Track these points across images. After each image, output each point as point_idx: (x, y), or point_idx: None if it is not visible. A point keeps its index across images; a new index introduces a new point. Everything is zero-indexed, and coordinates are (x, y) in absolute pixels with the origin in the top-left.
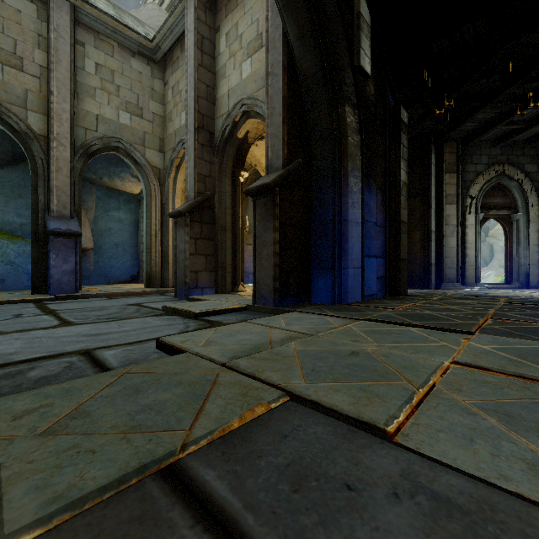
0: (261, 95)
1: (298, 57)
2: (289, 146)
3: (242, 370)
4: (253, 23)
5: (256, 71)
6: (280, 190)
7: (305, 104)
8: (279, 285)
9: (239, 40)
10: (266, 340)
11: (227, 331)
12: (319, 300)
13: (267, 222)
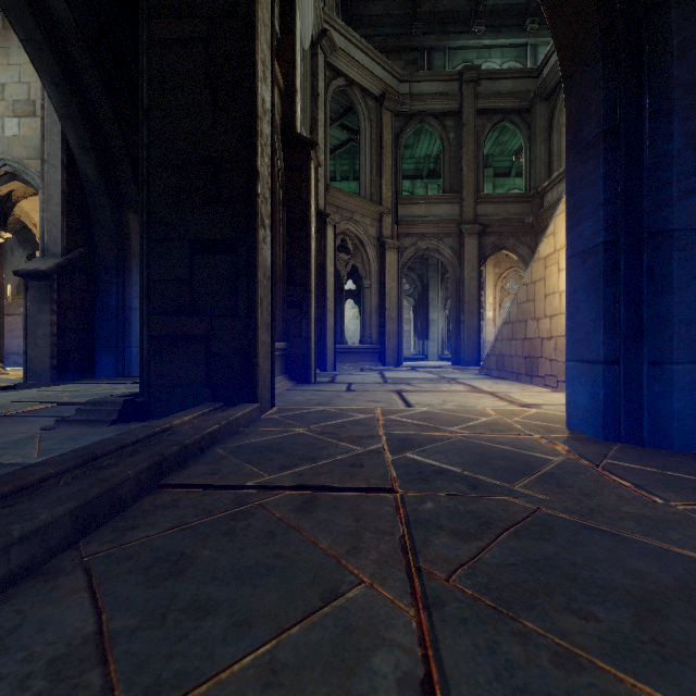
0: (34, 166)
1: (80, 161)
2: (69, 236)
3: (28, 401)
4: (22, 82)
5: (27, 137)
6: (58, 277)
7: (88, 199)
8: (57, 362)
9: (0, 88)
10: (44, 395)
11: (5, 395)
12: (103, 375)
13: (43, 305)
